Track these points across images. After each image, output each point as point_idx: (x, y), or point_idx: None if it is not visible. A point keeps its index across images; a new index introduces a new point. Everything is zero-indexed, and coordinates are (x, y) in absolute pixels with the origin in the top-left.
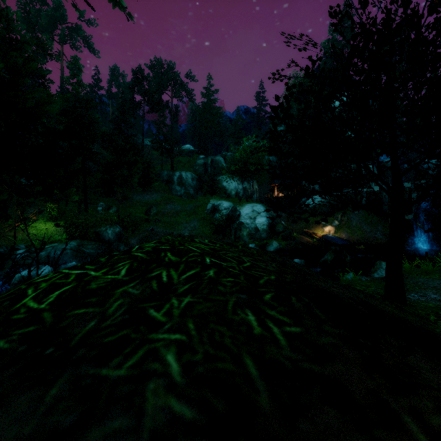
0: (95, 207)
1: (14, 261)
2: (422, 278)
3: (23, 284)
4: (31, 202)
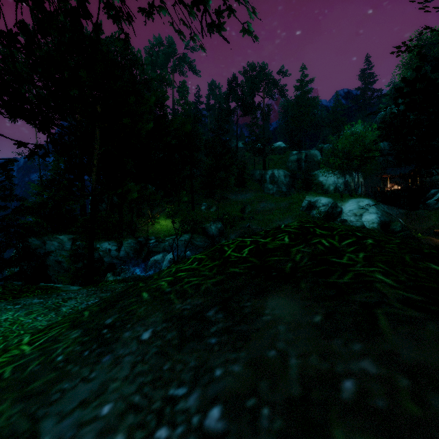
0: (199, 206)
1: (149, 248)
2: None
3: (216, 245)
4: (157, 204)
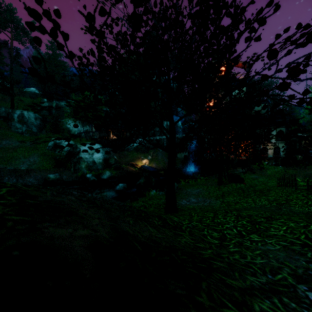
0: None
1: None
2: (190, 189)
3: None
4: None
